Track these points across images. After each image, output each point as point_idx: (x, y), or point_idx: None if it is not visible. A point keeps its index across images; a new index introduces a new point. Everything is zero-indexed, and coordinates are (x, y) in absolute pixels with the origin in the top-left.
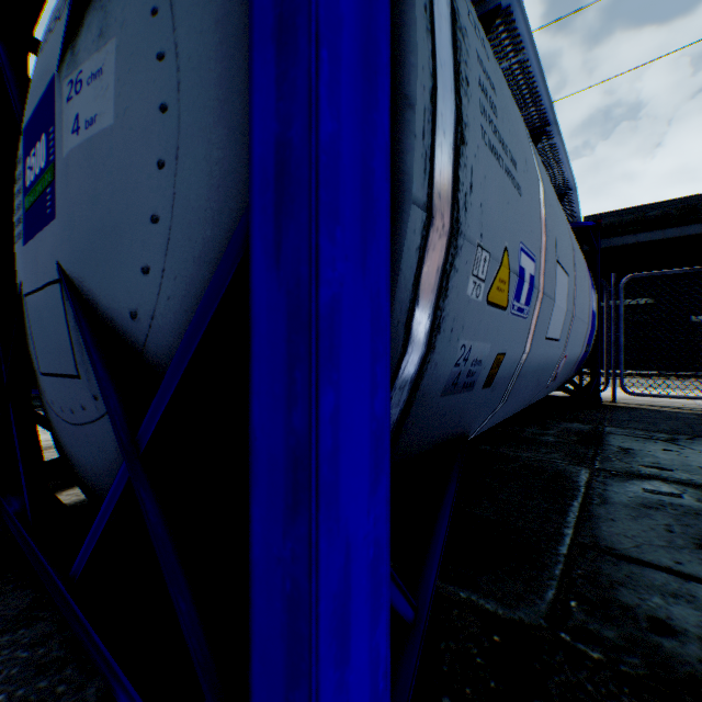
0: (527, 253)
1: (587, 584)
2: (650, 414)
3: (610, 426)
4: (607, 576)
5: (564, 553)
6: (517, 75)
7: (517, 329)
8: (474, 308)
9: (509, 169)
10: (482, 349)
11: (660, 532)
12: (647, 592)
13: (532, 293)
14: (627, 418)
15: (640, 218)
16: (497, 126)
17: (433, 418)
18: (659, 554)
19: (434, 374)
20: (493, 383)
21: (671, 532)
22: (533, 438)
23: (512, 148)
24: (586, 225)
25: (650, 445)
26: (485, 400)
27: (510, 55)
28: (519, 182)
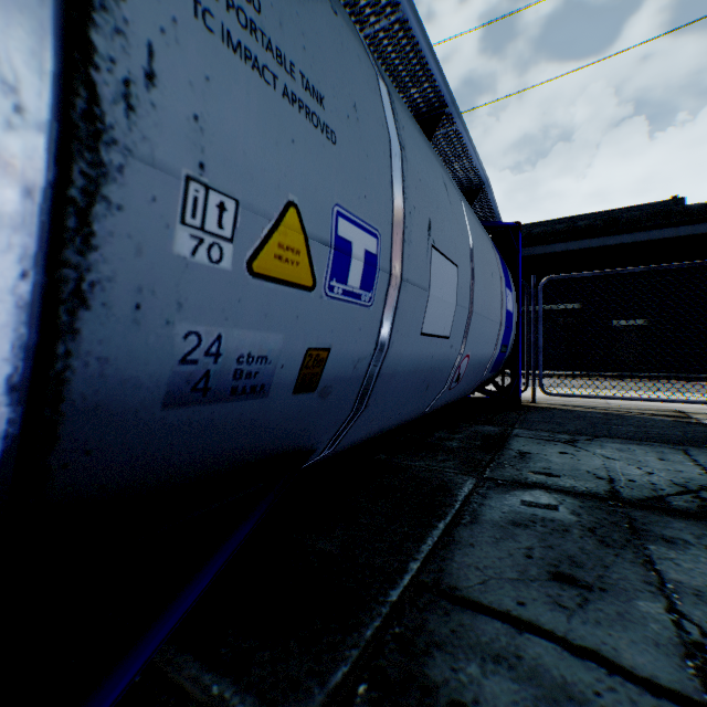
0: (356, 223)
1: (397, 650)
2: (563, 414)
3: (520, 427)
4: (428, 634)
5: (393, 600)
6: (400, 38)
7: (350, 319)
8: (211, 279)
9: (299, 97)
10: (258, 340)
11: (519, 559)
12: (467, 657)
13: (376, 276)
14: (540, 419)
15: (570, 228)
16: (260, 25)
17: (164, 440)
18: (505, 592)
19: (113, 375)
20: (319, 386)
21: (531, 558)
22: (437, 443)
23: (313, 75)
24: (505, 225)
25: (550, 448)
26: (312, 408)
27: (387, 10)
28: (331, 125)
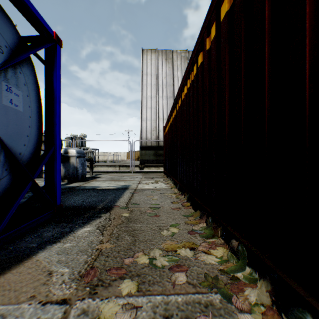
0: None
1: None
2: None
3: None
4: None
5: None
6: None
7: None
8: None
9: None
10: None
11: None
12: None
13: None
14: None
15: None
16: None
17: None
18: None
19: None
20: None
21: None
22: None
23: None
24: None
25: None
26: None
27: None
28: None
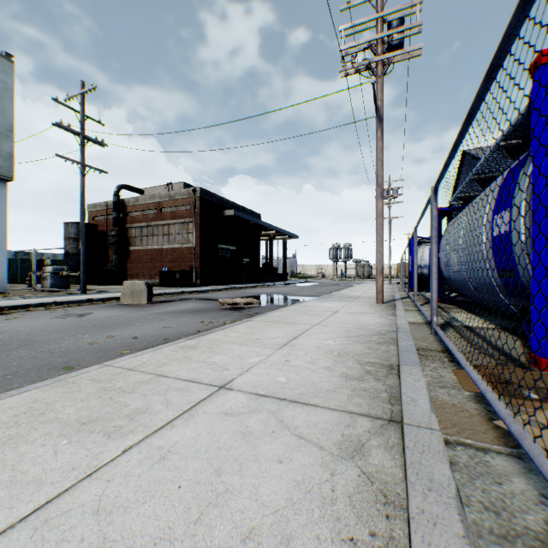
0: None
1: None
2: None
3: None
4: None
5: None
6: None
7: None
8: None
9: None
10: None
11: None
12: None
13: None
14: None
15: (234, 204)
16: None
17: None
18: None
19: None
20: None
21: None
22: None
23: None
24: None
25: None
26: None
27: None
28: None
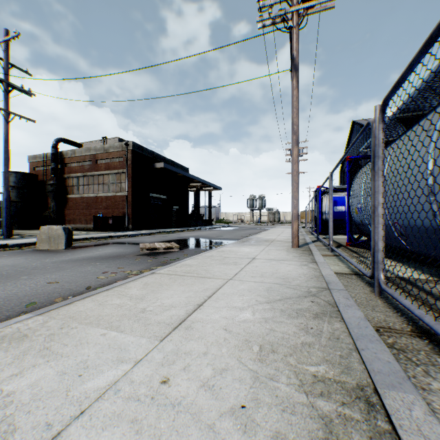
0: None
1: None
2: None
3: None
4: None
5: None
6: None
7: None
8: None
9: None
10: None
11: None
12: None
13: None
14: None
15: (164, 159)
16: None
17: None
18: None
19: None
20: None
21: None
22: None
23: None
24: None
25: None
26: None
27: None
28: None
